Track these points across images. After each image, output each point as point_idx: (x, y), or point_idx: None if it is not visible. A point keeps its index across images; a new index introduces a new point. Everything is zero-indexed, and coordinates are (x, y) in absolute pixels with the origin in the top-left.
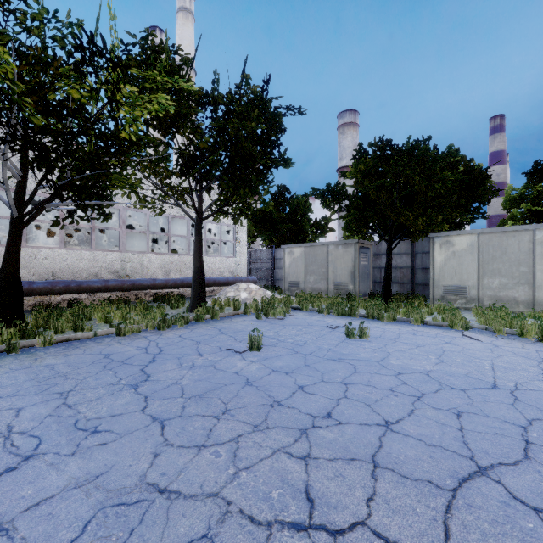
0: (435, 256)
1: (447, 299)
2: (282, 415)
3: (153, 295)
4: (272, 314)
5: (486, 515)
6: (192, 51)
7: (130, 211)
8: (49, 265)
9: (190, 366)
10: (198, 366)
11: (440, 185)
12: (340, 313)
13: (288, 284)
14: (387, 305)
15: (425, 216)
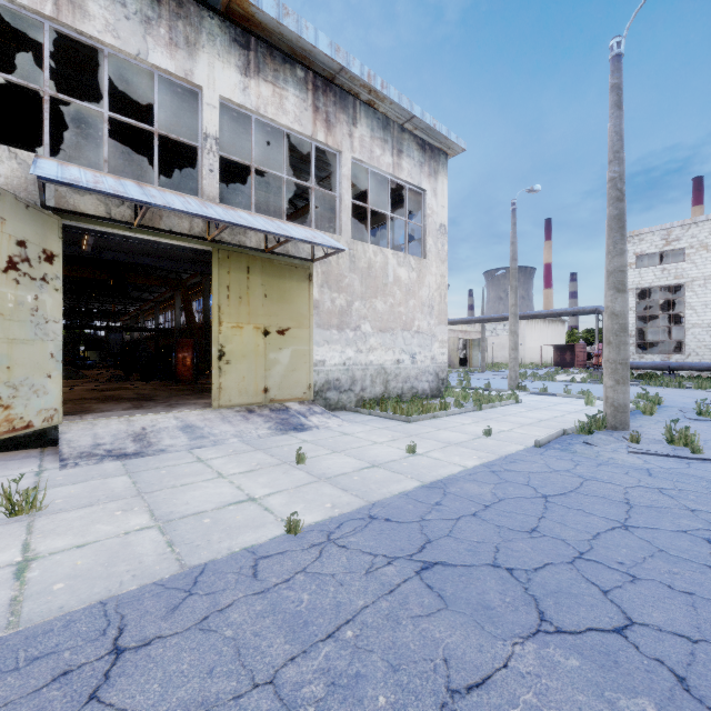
0: None
1: None
2: None
3: None
4: None
5: (557, 485)
6: None
7: None
8: None
9: None
10: None
11: None
12: None
13: None
14: None
15: None
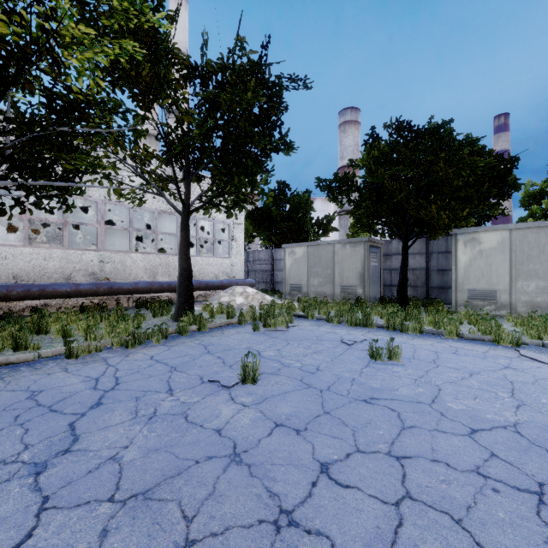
0: (458, 256)
1: (473, 305)
2: None
3: (135, 300)
4: (272, 324)
5: None
6: (185, 38)
7: (116, 208)
8: (10, 266)
9: (148, 417)
10: (162, 415)
11: (468, 172)
12: (353, 323)
13: (289, 287)
14: (407, 313)
15: (448, 210)
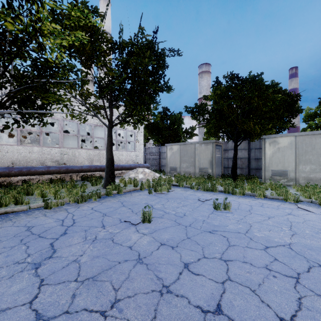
0: (266, 151)
1: (274, 179)
2: (171, 309)
3: (81, 176)
4: (159, 190)
5: None
6: (109, 24)
7: (69, 123)
8: (10, 157)
9: (92, 240)
10: (100, 239)
11: (271, 103)
12: (205, 189)
13: (169, 169)
14: (236, 183)
15: (260, 124)
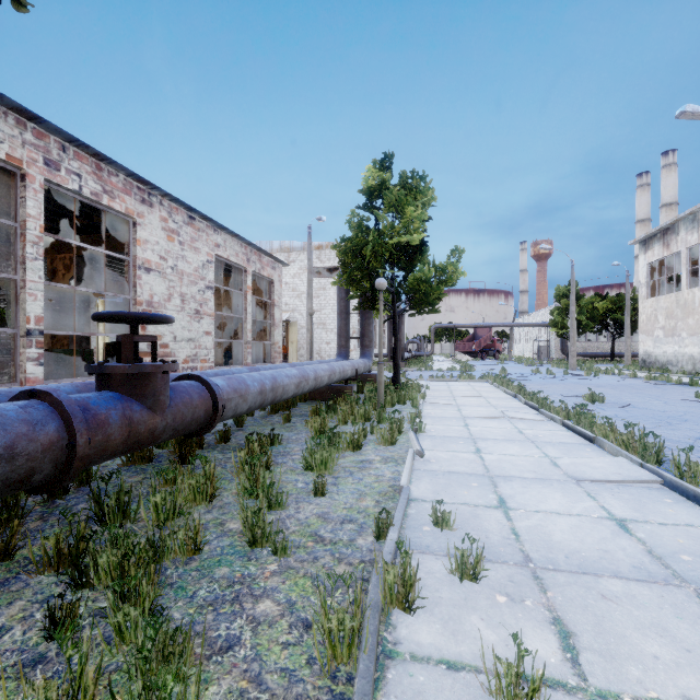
0: None
1: None
2: None
3: None
4: None
5: None
6: (674, 191)
7: None
8: (604, 348)
9: None
10: None
11: None
12: None
13: None
14: None
15: None
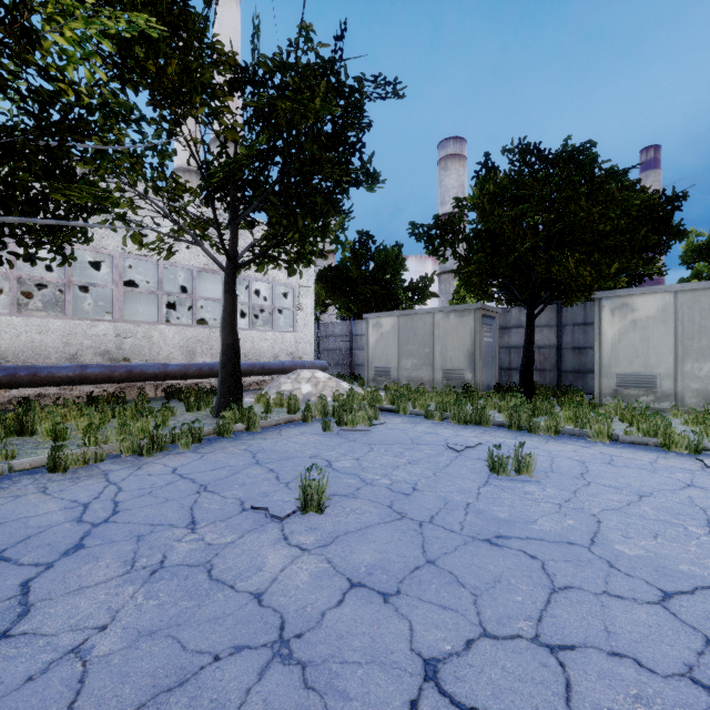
0: (604, 328)
1: (623, 395)
2: None
3: (165, 389)
4: (350, 422)
5: None
6: (236, 42)
7: (144, 266)
8: None
9: (150, 570)
10: (172, 567)
11: (618, 213)
12: (462, 419)
13: (374, 372)
14: (535, 406)
15: (590, 265)
